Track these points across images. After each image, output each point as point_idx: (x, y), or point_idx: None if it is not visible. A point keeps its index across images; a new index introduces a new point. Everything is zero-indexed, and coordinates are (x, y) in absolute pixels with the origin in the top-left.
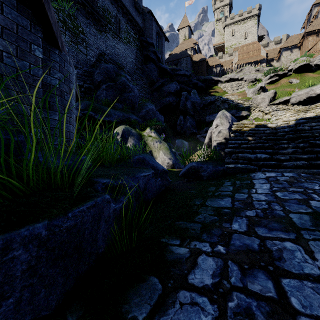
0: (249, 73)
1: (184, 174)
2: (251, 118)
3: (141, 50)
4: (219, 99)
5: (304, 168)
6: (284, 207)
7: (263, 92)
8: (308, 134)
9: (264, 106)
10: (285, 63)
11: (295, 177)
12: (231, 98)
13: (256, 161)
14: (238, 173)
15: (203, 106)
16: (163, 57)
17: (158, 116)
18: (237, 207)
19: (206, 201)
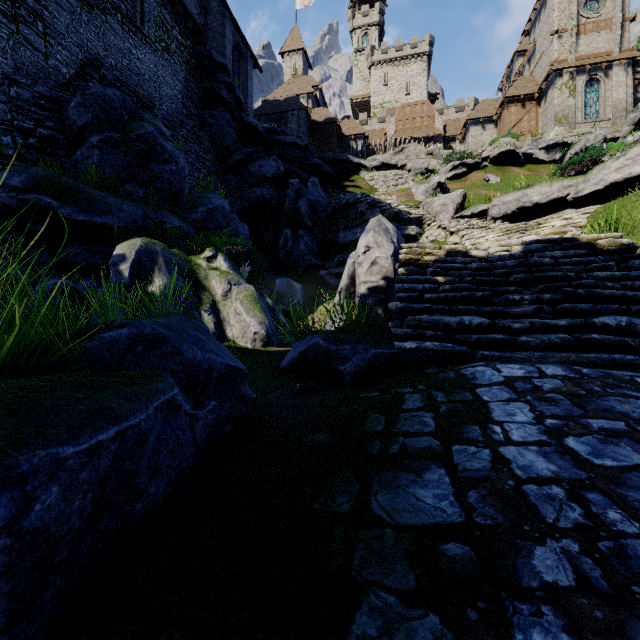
0: (416, 158)
1: (293, 364)
2: (428, 240)
3: (199, 75)
4: (364, 200)
5: (564, 350)
6: (637, 515)
7: (443, 194)
8: (556, 274)
9: (446, 220)
10: (474, 148)
11: (576, 380)
12: (385, 201)
13: (462, 333)
14: (427, 363)
15: (333, 212)
16: (249, 102)
17: (236, 225)
18: (486, 522)
19: (371, 489)
